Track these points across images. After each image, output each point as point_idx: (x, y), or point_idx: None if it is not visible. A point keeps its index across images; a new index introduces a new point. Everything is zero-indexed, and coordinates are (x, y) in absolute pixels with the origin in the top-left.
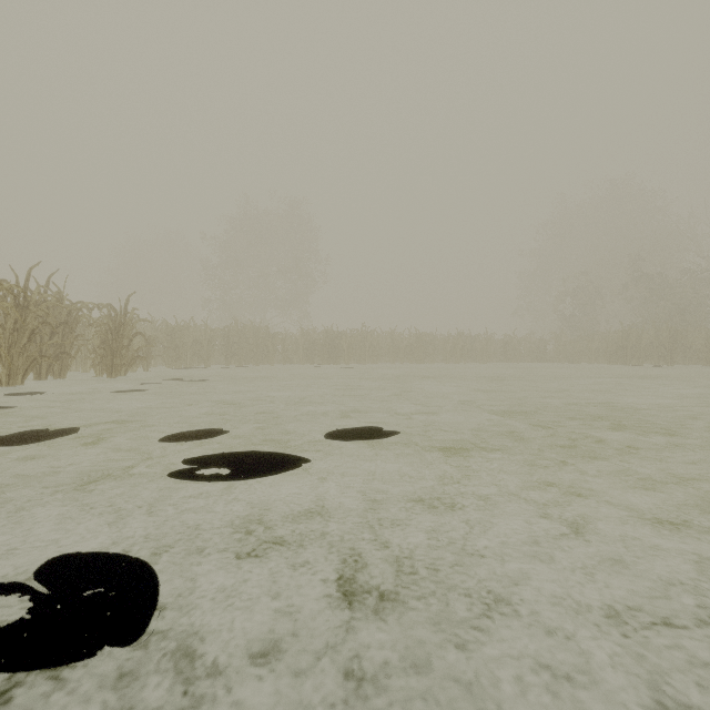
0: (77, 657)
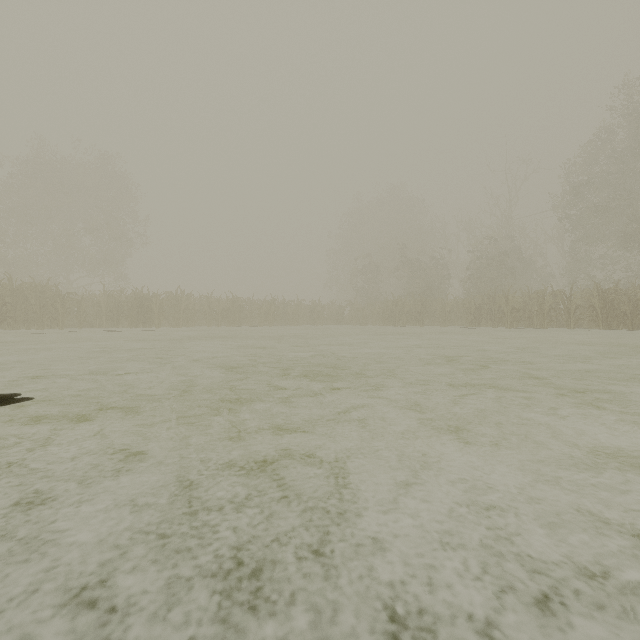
0: None
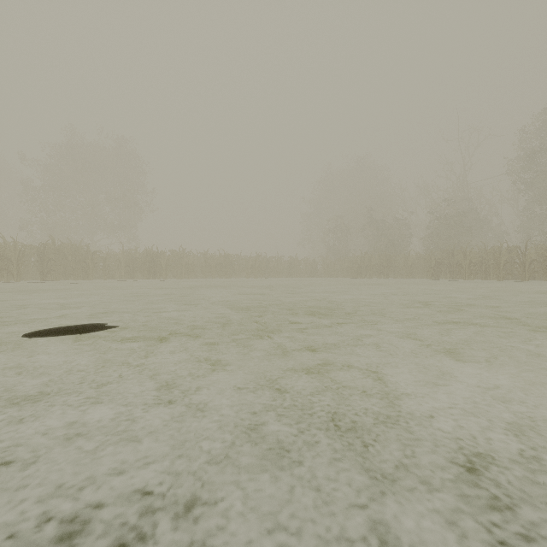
0: None
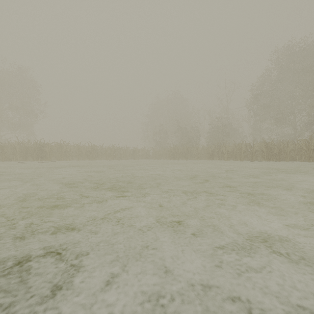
0: None
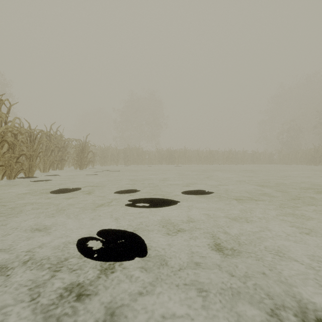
0: (128, 259)
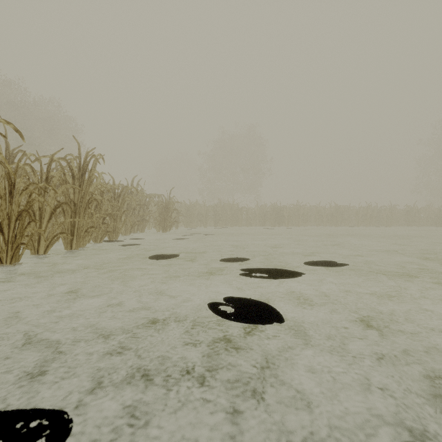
0: (266, 323)
